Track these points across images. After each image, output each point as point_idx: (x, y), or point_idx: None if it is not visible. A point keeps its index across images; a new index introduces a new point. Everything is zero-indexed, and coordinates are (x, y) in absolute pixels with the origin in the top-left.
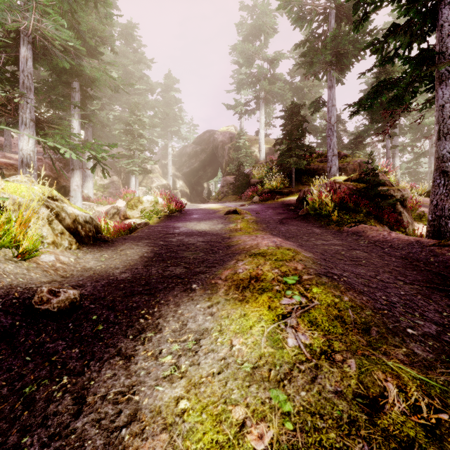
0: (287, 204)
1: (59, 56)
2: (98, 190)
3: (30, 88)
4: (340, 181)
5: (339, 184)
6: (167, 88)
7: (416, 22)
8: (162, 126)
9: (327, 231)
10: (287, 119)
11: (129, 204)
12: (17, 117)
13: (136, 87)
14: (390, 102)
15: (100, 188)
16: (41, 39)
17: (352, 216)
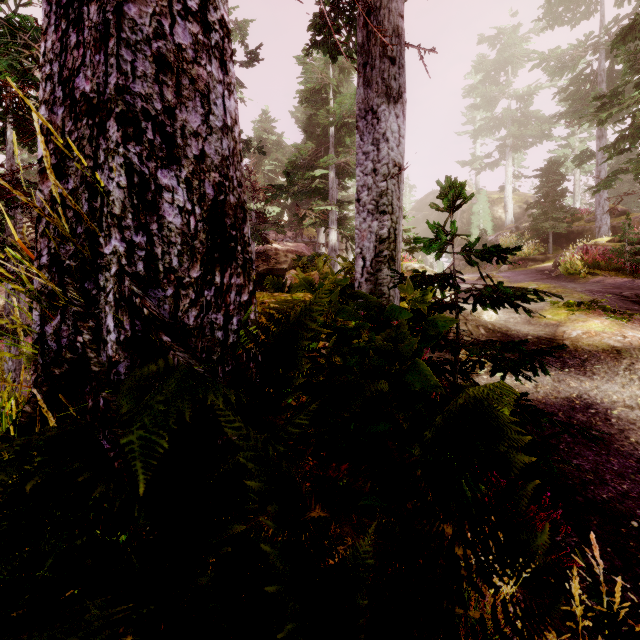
0: (541, 270)
1: (353, 173)
2: None
3: (335, 198)
4: (602, 242)
5: (595, 246)
6: None
7: (637, 133)
8: None
9: (573, 283)
10: (542, 181)
11: None
12: (328, 219)
13: None
14: (637, 175)
15: None
16: (345, 165)
17: (602, 272)
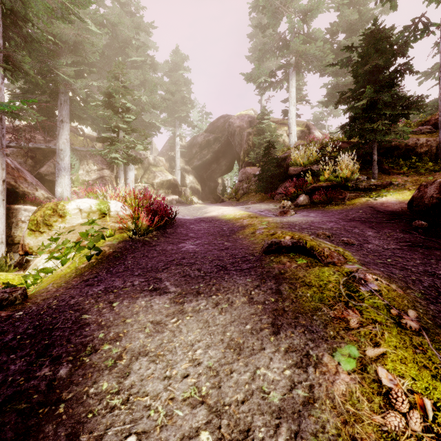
0: (393, 214)
1: None
2: (80, 188)
3: None
4: None
5: None
6: (175, 66)
7: None
8: (169, 112)
9: None
10: (368, 48)
11: (30, 221)
12: None
13: (132, 59)
14: None
15: (82, 184)
16: None
17: None
